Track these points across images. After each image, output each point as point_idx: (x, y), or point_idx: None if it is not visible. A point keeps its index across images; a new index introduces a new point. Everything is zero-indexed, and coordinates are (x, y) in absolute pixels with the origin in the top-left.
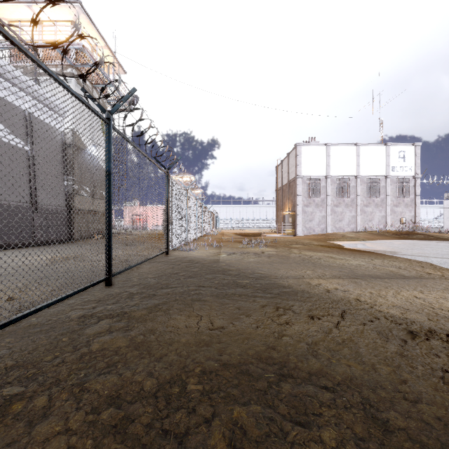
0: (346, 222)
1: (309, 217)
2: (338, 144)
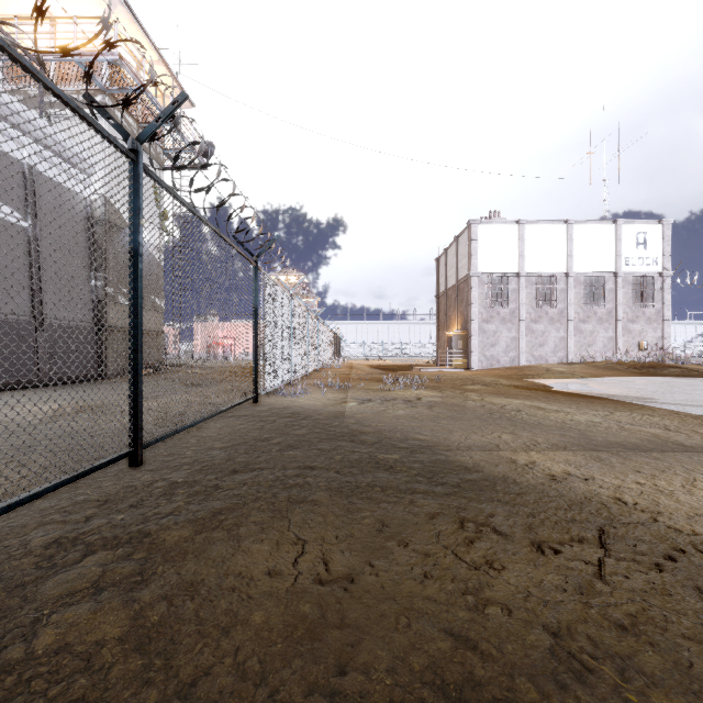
0: (550, 348)
1: (491, 339)
2: (538, 222)
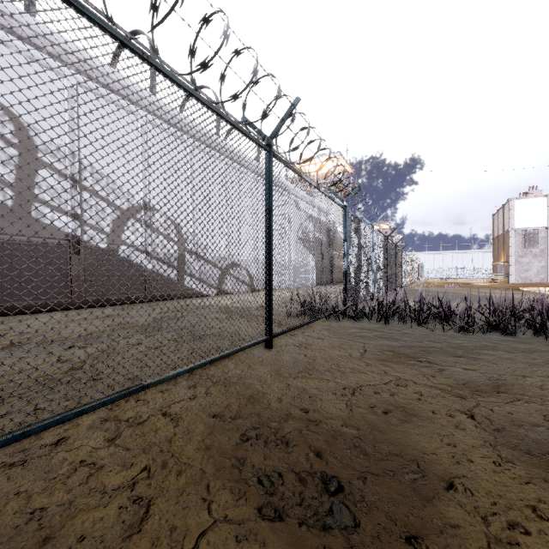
0: None
1: (525, 267)
2: None
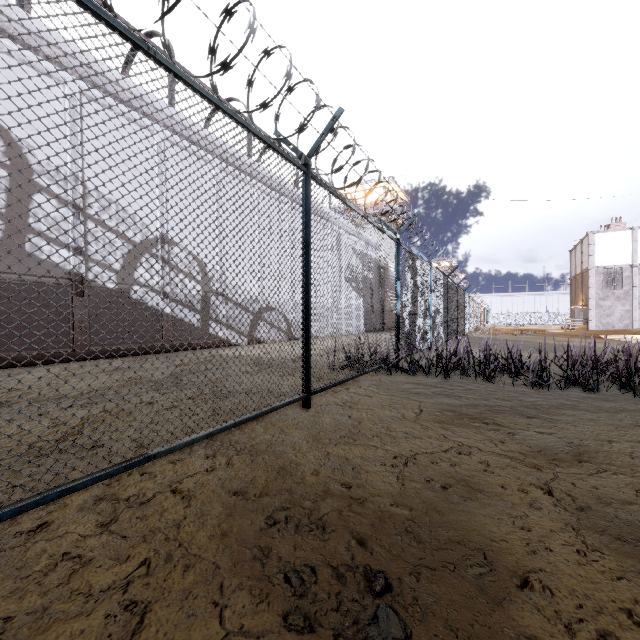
0: None
1: (606, 311)
2: None
